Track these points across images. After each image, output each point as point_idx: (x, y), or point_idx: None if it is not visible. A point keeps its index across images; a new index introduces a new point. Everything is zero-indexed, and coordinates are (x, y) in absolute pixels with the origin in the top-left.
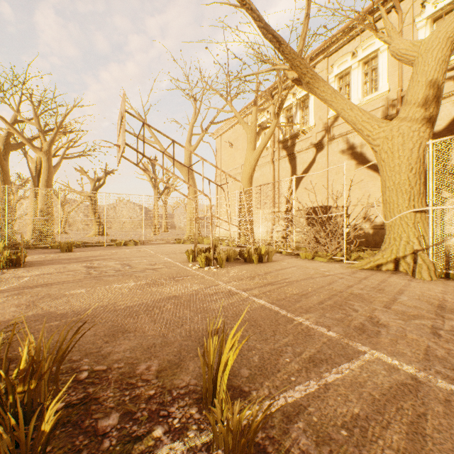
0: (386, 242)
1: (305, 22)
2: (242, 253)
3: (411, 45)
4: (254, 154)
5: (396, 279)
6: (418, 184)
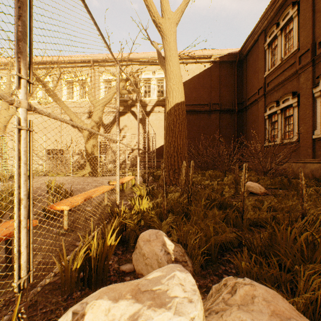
0: (87, 166)
1: (57, 83)
2: (12, 176)
3: (94, 100)
4: (10, 113)
5: (88, 178)
6: (96, 147)
